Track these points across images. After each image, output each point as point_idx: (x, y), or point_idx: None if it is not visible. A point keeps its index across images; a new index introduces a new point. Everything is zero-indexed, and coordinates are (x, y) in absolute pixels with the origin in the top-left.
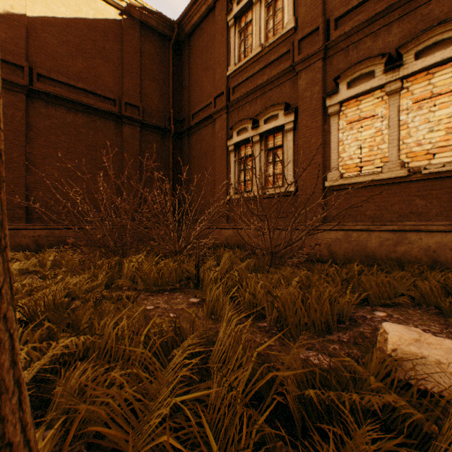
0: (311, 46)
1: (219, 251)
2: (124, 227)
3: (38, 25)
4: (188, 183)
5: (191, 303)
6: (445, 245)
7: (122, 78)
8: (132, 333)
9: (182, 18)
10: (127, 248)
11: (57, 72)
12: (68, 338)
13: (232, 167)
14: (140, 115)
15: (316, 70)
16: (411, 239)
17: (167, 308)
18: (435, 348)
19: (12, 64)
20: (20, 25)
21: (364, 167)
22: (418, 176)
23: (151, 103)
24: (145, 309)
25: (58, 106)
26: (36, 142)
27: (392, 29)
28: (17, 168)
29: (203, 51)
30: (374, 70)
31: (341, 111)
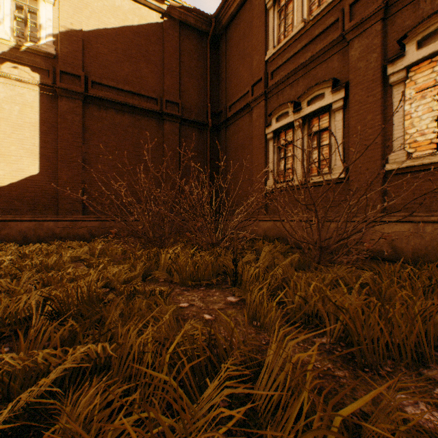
0: (366, 8)
1: (257, 244)
2: (162, 218)
3: (92, 38)
4: (225, 175)
5: (229, 302)
6: None
7: (163, 77)
8: (158, 344)
9: (219, 10)
10: (164, 239)
11: (107, 78)
12: (84, 345)
13: (270, 156)
14: (180, 111)
15: (372, 34)
16: None
17: (202, 307)
18: None
19: (72, 75)
20: (78, 40)
21: None
22: None
23: (189, 99)
24: (178, 307)
25: (108, 109)
26: (90, 142)
27: None
28: (75, 166)
29: (240, 41)
30: None
31: (408, 78)
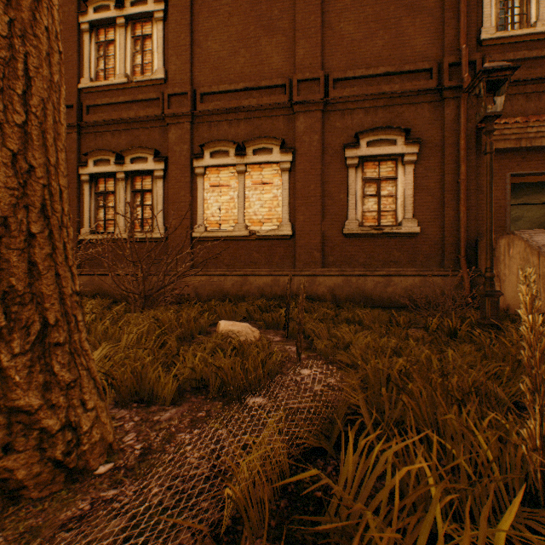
0: (181, 106)
1: None
2: None
3: None
4: None
5: None
6: (268, 284)
7: None
8: None
9: None
10: None
11: None
12: None
13: (86, 201)
14: None
15: (185, 130)
16: (251, 281)
17: None
18: (238, 326)
19: None
20: None
21: (223, 225)
22: (255, 236)
23: None
24: None
25: None
26: None
27: (241, 124)
28: None
29: None
30: (229, 151)
31: (206, 174)
